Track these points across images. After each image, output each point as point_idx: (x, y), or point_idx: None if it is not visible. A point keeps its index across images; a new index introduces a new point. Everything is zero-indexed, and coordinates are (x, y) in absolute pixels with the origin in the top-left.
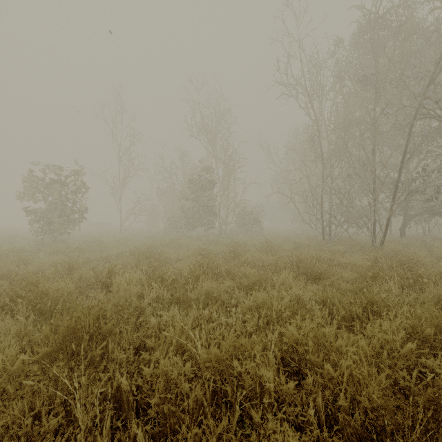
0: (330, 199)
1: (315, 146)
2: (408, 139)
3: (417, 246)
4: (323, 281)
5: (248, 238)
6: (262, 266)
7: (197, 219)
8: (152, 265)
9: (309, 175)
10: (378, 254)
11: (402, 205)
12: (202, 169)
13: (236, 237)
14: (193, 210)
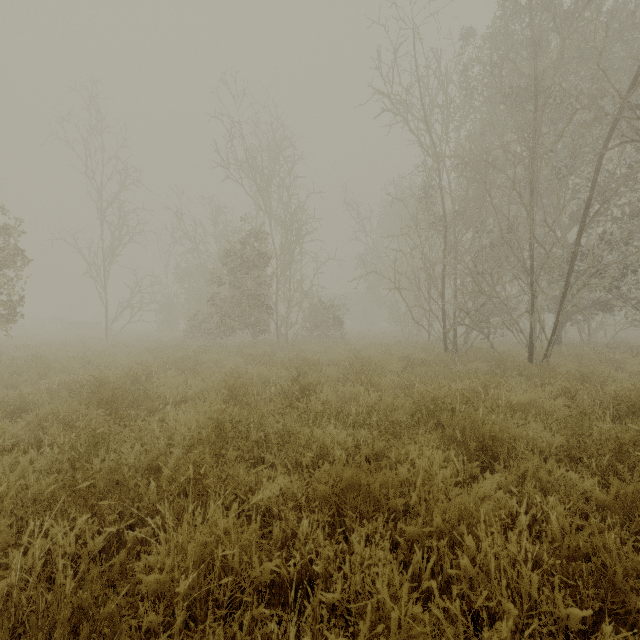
0: (454, 285)
1: (435, 197)
2: (594, 181)
3: (595, 360)
4: (515, 467)
5: (323, 349)
6: (356, 414)
7: (238, 318)
8: (93, 431)
9: (424, 244)
10: (570, 383)
11: (557, 296)
12: (246, 234)
13: (304, 347)
14: (231, 303)
